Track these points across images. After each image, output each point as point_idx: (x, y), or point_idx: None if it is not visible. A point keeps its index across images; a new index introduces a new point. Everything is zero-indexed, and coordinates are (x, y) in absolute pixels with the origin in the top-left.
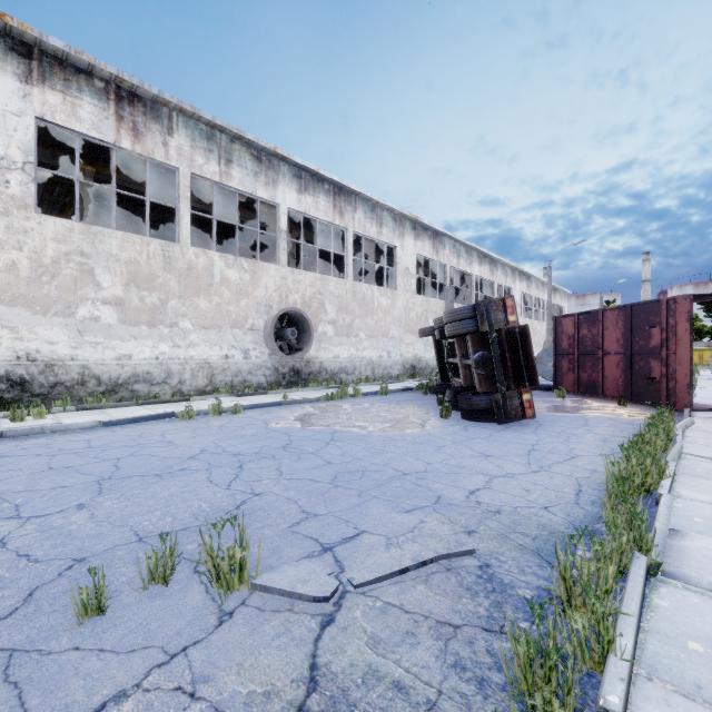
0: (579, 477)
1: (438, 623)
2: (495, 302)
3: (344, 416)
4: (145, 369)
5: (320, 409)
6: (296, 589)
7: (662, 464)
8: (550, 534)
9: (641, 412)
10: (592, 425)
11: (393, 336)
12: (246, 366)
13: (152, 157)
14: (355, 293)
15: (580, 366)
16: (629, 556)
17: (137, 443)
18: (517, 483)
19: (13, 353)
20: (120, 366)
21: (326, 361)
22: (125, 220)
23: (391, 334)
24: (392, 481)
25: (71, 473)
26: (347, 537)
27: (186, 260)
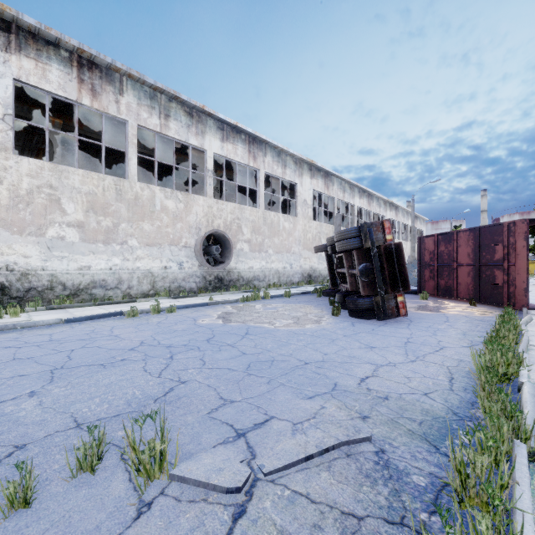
0: (449, 366)
1: (343, 514)
2: (376, 224)
3: (256, 314)
4: (101, 277)
5: (238, 309)
6: (211, 479)
7: (520, 356)
8: (433, 419)
9: (488, 310)
10: (452, 321)
11: (294, 252)
12: (181, 275)
13: (107, 112)
14: (265, 218)
15: (438, 275)
16: (510, 444)
17: (89, 337)
18: (399, 371)
19: None
20: (81, 275)
21: (243, 271)
22: (88, 163)
23: (292, 250)
24: (295, 369)
25: (30, 363)
26: (258, 423)
27: (133, 193)
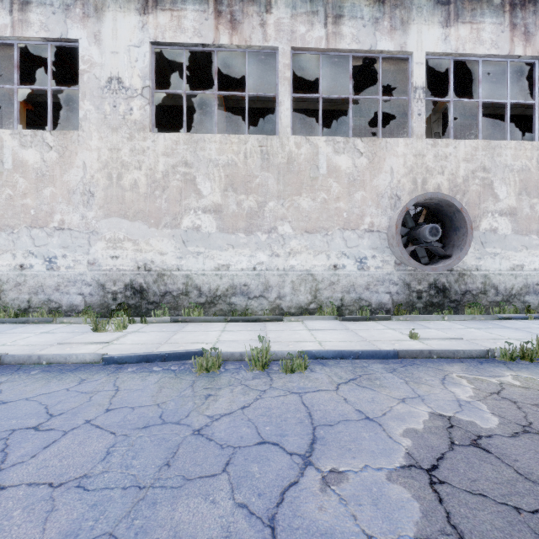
0: None
1: None
2: None
3: None
4: (242, 281)
5: (499, 405)
6: None
7: None
8: None
9: None
10: None
11: None
12: (361, 279)
13: (249, 44)
14: None
15: None
16: None
17: None
18: None
19: (135, 263)
20: (219, 277)
21: (495, 273)
22: None
23: None
24: None
25: None
26: None
27: (285, 153)
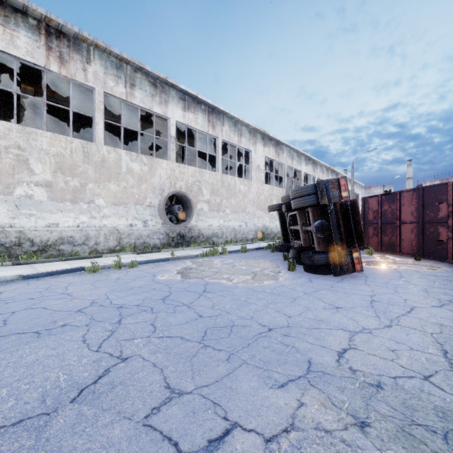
0: (433, 333)
1: None
2: (332, 181)
3: (215, 269)
4: (68, 234)
5: (197, 264)
6: None
7: None
8: None
9: (435, 265)
10: (407, 277)
11: (249, 212)
12: (145, 232)
13: (75, 79)
14: (223, 181)
15: (382, 232)
16: None
17: (40, 295)
18: (379, 341)
19: None
20: (49, 232)
21: (203, 228)
22: (65, 132)
23: (247, 210)
24: (259, 339)
25: None
26: (214, 439)
27: (100, 155)
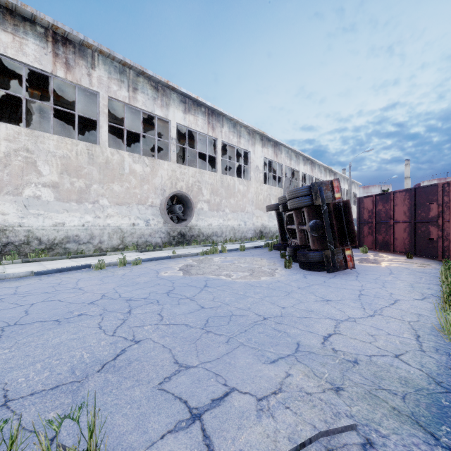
0: (410, 321)
1: None
2: (325, 183)
3: (215, 267)
4: (74, 233)
5: (198, 261)
6: None
7: None
8: (416, 392)
9: (425, 263)
10: (396, 273)
11: (248, 211)
12: (147, 231)
13: (80, 83)
14: (222, 182)
15: (376, 231)
16: None
17: (53, 289)
18: (361, 328)
19: None
20: (56, 231)
21: (203, 227)
22: (68, 133)
23: (246, 210)
24: (255, 326)
25: None
26: (216, 399)
27: (104, 157)
